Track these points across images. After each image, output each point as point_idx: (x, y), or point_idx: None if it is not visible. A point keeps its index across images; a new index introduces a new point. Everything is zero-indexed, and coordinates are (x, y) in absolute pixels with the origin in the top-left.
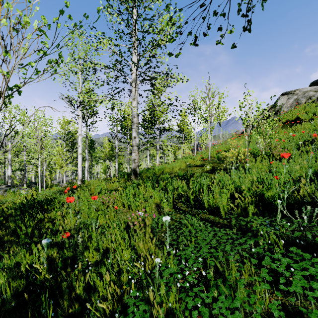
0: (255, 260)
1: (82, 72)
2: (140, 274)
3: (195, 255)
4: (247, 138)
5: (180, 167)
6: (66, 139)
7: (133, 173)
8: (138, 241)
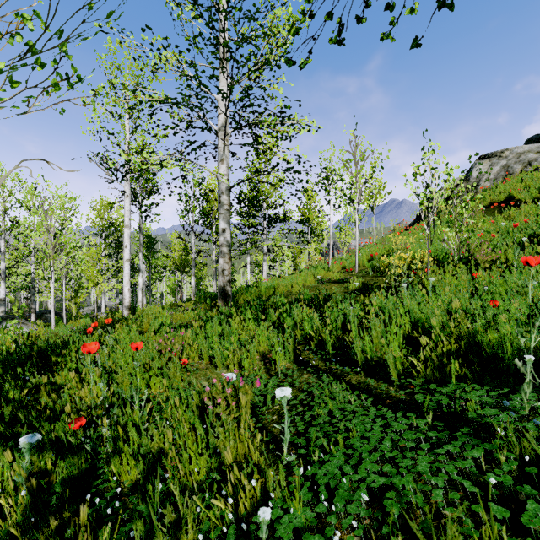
0: (504, 510)
1: (131, 115)
2: (224, 530)
3: (348, 482)
4: (428, 231)
5: (304, 283)
6: (107, 236)
7: (221, 294)
8: (225, 438)
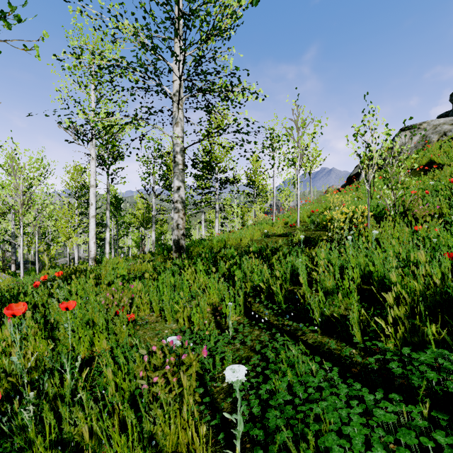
0: None
1: (96, 86)
2: None
3: None
4: (368, 187)
5: (252, 237)
6: (79, 196)
7: (176, 247)
8: (163, 424)
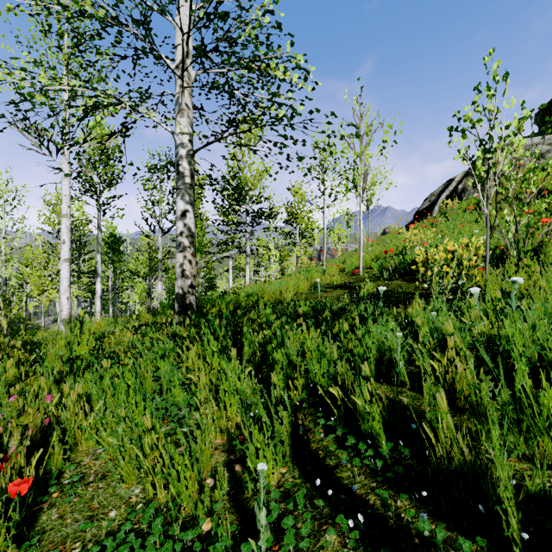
0: None
1: (70, 69)
2: None
3: None
4: (486, 209)
5: (296, 289)
6: None
7: (180, 305)
8: None
